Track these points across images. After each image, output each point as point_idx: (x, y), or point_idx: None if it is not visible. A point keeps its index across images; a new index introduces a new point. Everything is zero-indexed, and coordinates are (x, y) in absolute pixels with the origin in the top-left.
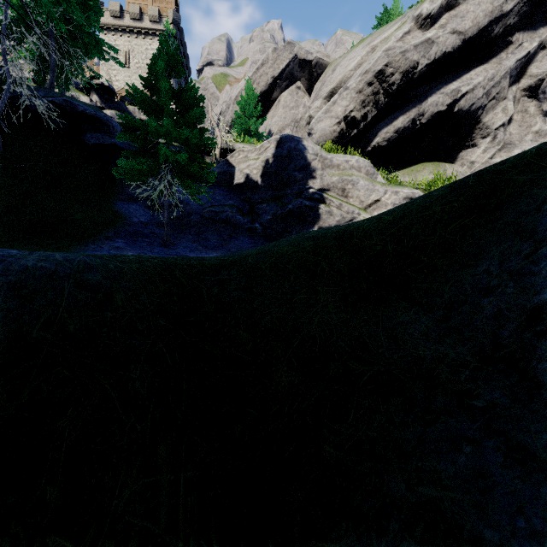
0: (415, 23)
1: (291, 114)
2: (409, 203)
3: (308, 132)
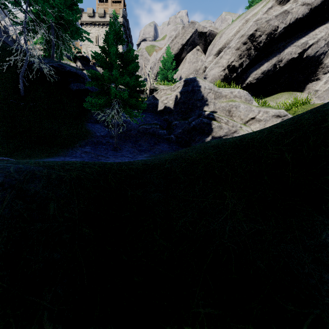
0: (276, 1)
1: (193, 66)
2: (297, 118)
3: (204, 76)
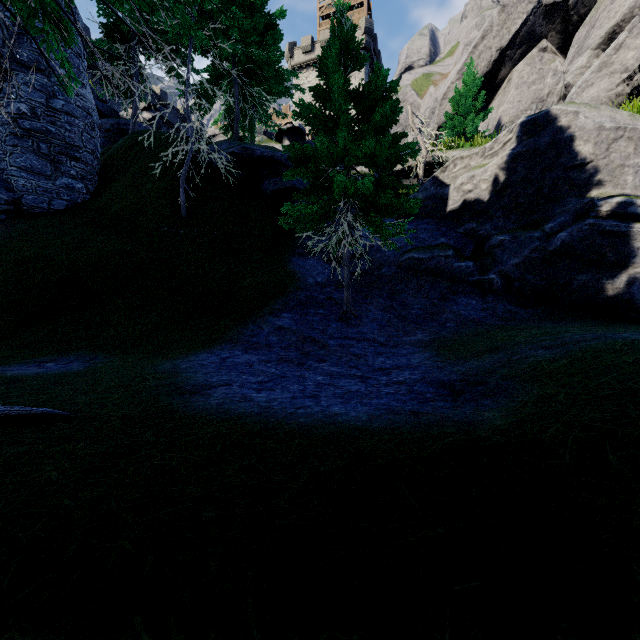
0: None
1: (530, 92)
2: None
3: None
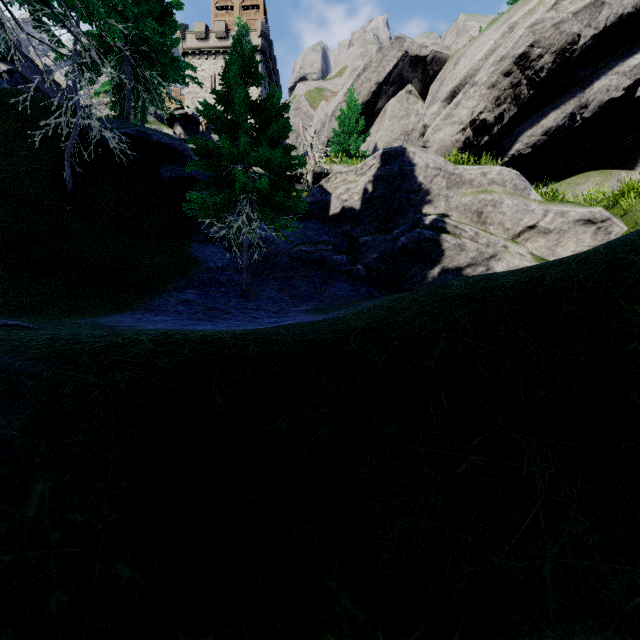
0: None
1: (399, 125)
2: None
3: (421, 145)
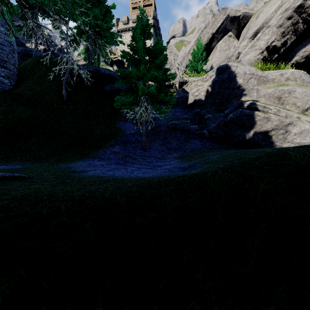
0: None
1: (224, 54)
2: None
3: None
